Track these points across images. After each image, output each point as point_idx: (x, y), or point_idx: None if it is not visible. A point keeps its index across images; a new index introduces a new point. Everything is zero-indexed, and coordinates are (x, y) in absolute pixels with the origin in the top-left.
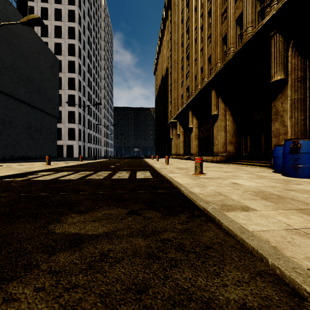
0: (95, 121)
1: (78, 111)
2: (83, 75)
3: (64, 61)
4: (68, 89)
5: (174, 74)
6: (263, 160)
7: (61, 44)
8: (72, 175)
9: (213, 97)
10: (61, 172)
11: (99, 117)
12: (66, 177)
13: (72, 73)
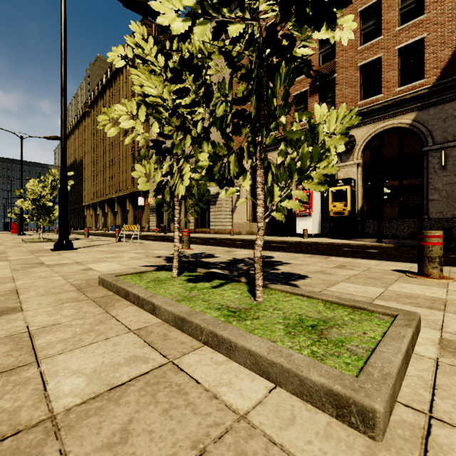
0: None
1: None
2: None
3: None
4: None
5: (88, 172)
6: None
7: None
8: None
9: (106, 206)
10: None
11: None
12: None
13: None
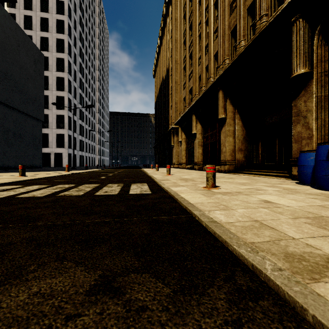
0: (88, 127)
1: (68, 114)
2: (74, 75)
3: (51, 58)
4: (56, 90)
5: (175, 75)
6: (277, 169)
7: (48, 38)
8: (42, 190)
9: (221, 98)
10: (31, 185)
11: (92, 123)
12: (31, 192)
13: (61, 72)
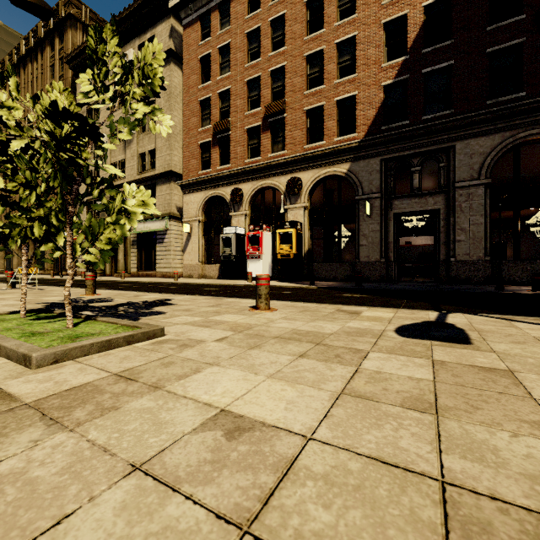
0: None
1: None
2: None
3: None
4: None
5: None
6: None
7: None
8: None
9: None
10: None
11: None
12: None
13: None
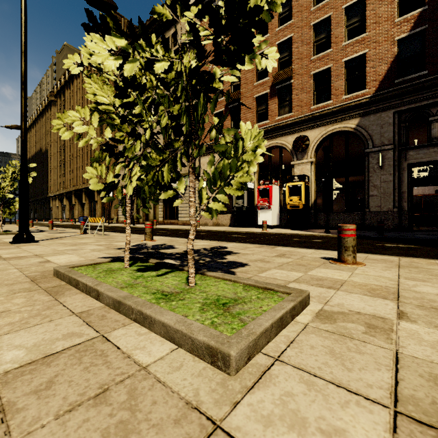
0: None
1: None
2: None
3: None
4: None
5: (54, 162)
6: None
7: None
8: None
9: (73, 197)
10: None
11: None
12: None
13: None
